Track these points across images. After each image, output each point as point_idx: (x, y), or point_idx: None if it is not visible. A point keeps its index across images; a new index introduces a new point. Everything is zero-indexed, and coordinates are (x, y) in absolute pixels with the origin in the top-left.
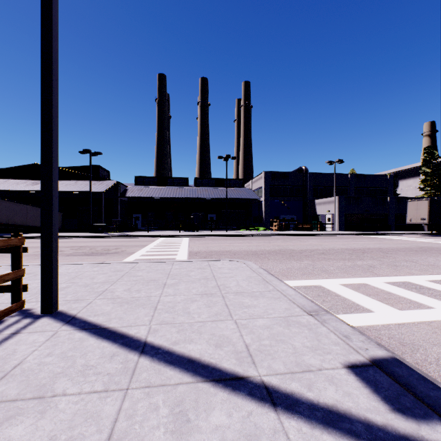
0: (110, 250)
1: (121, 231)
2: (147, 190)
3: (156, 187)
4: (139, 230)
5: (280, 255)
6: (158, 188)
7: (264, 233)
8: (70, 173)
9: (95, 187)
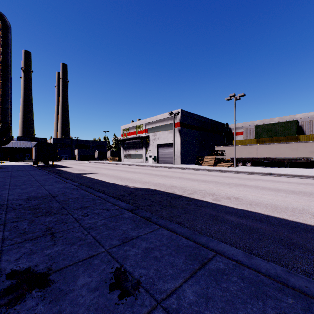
0: None
1: None
2: None
3: None
4: None
5: None
6: None
7: None
8: None
9: None
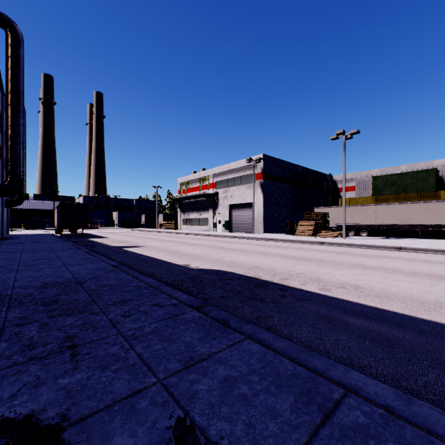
0: None
1: None
2: None
3: None
4: None
5: None
6: None
7: None
8: None
9: None
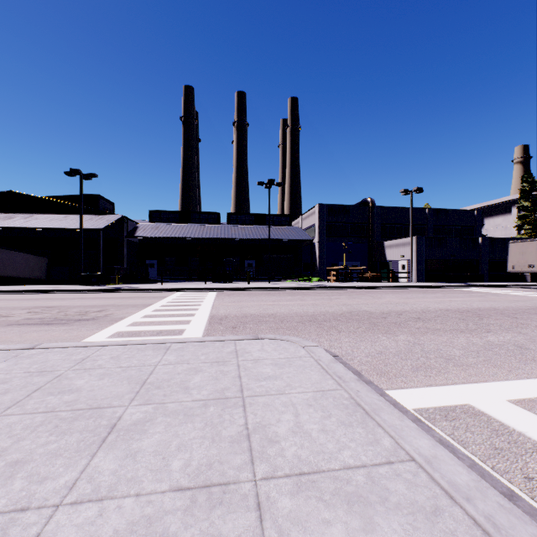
0: (88, 314)
1: (127, 282)
2: (165, 228)
3: (177, 225)
4: (153, 281)
5: (353, 322)
6: (180, 226)
7: (320, 285)
8: (59, 204)
9: (91, 223)
